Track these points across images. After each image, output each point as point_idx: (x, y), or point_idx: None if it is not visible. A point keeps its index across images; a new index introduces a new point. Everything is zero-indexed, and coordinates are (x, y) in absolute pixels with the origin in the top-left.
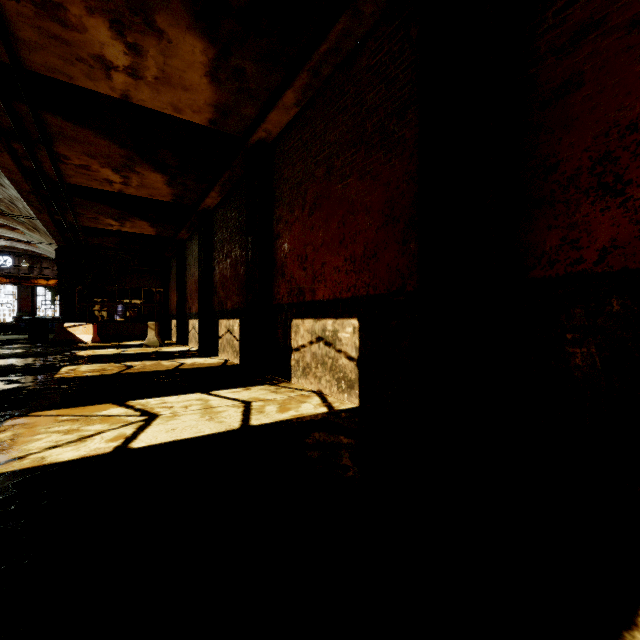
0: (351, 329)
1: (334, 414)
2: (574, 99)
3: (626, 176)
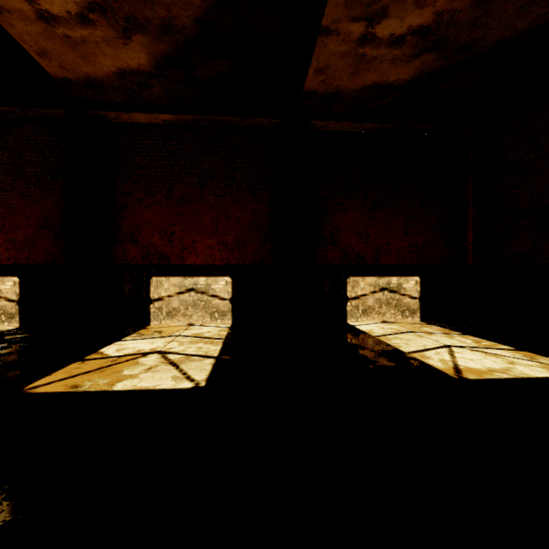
0: (12, 283)
1: (7, 331)
2: (126, 212)
3: (138, 239)
